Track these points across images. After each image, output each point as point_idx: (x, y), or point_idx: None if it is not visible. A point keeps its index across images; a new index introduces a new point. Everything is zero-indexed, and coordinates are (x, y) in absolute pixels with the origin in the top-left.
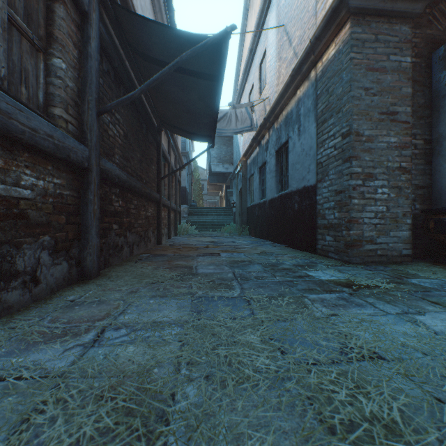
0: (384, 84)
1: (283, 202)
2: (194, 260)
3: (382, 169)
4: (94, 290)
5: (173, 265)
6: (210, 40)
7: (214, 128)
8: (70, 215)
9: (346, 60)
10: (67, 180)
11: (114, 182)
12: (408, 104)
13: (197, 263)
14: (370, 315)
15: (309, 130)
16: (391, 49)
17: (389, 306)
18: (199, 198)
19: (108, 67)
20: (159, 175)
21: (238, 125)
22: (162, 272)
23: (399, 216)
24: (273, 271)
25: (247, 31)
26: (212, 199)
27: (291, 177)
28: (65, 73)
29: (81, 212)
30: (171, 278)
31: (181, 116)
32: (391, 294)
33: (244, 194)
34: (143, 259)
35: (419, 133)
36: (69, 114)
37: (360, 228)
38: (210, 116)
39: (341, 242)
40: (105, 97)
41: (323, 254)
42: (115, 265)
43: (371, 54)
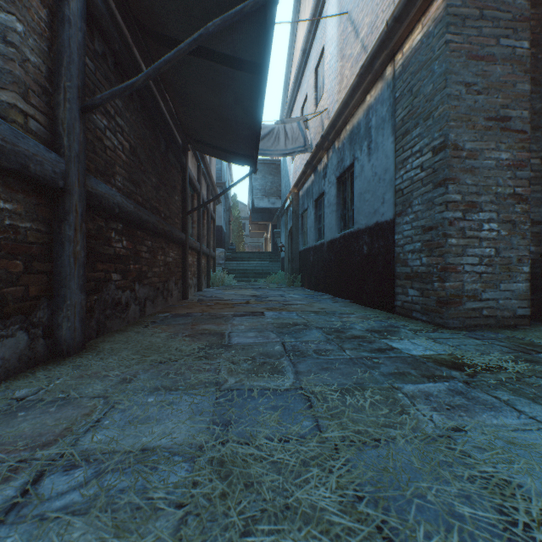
0: (492, 78)
1: (347, 244)
2: (227, 322)
3: (490, 197)
4: (66, 376)
5: (197, 330)
6: (248, 4)
7: (257, 145)
8: (33, 260)
9: (439, 45)
10: (26, 205)
11: (113, 214)
12: (524, 107)
13: (232, 327)
14: (518, 429)
15: (384, 147)
16: (502, 30)
17: (540, 410)
18: (239, 241)
19: (103, 48)
20: (184, 209)
21: (288, 145)
22: (180, 342)
23: (513, 262)
24: (340, 340)
25: (299, 28)
26: (255, 242)
27: (358, 210)
28: (23, 39)
29: (54, 256)
30: (191, 353)
31: (212, 129)
32: (529, 383)
33: (295, 234)
34: (158, 321)
35: (534, 149)
36: (30, 104)
37: (459, 278)
38: (250, 128)
39: (431, 297)
40: (98, 90)
41: (404, 314)
42: (114, 332)
43: (475, 35)
